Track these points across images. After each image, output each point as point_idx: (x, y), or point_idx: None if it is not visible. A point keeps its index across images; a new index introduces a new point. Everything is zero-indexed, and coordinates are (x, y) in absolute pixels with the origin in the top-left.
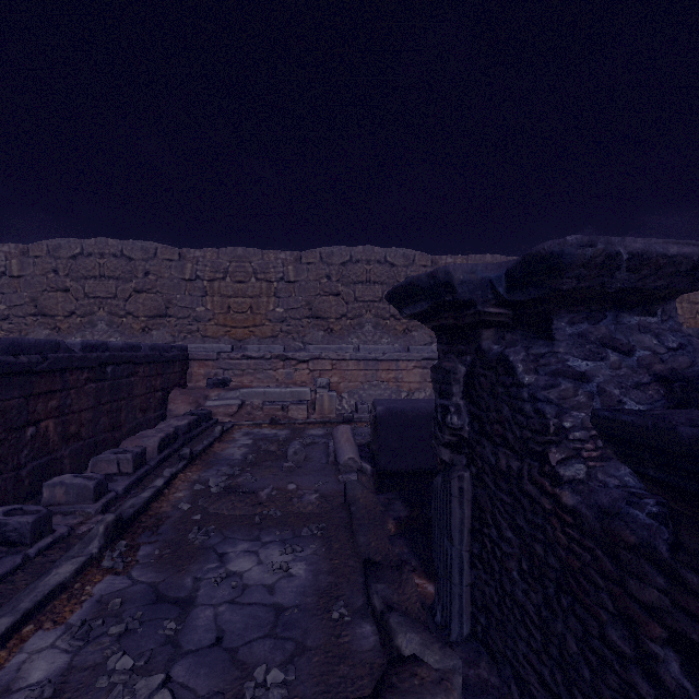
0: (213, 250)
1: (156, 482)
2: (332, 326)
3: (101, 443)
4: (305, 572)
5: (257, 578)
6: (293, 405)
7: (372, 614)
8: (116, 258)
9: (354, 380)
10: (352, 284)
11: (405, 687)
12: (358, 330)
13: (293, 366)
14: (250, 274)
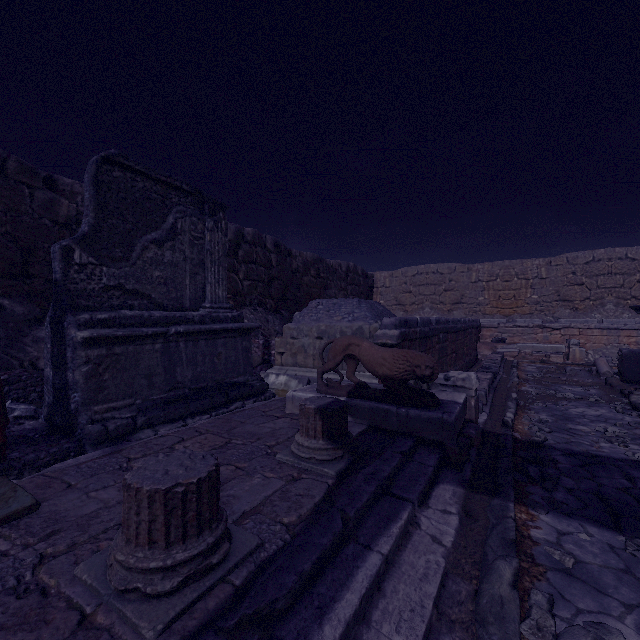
0: (488, 264)
1: (514, 370)
2: (577, 306)
3: (470, 360)
4: (595, 391)
5: (577, 390)
6: (552, 354)
7: (624, 397)
8: (434, 274)
9: (597, 342)
10: (594, 276)
11: (636, 394)
12: (600, 308)
13: (548, 332)
14: (513, 276)
